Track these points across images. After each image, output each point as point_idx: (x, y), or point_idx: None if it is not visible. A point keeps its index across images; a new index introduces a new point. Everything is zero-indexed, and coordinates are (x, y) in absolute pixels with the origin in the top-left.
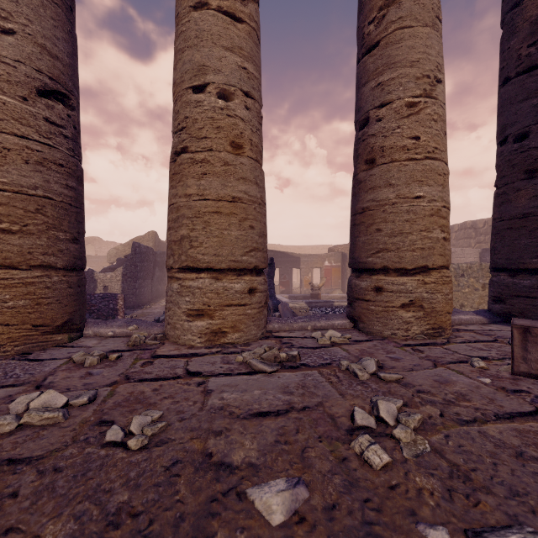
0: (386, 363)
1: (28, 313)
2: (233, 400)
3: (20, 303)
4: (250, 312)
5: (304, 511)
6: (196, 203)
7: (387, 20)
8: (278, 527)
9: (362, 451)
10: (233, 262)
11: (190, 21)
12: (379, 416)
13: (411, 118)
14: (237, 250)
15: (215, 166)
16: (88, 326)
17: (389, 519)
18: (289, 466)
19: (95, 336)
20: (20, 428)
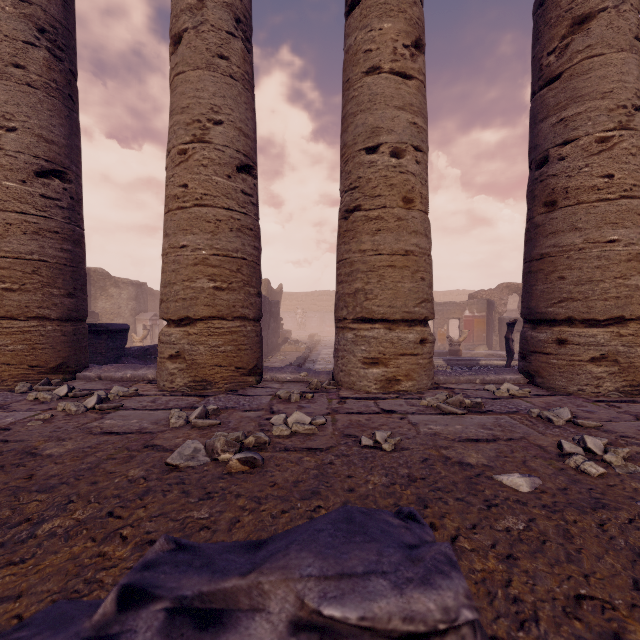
0: (579, 414)
1: (233, 357)
2: (440, 430)
3: (228, 348)
4: (422, 362)
5: (543, 489)
6: (370, 257)
7: (571, 50)
8: (527, 493)
9: (578, 466)
10: (406, 313)
11: (363, 86)
12: (586, 447)
13: (602, 155)
14: (410, 301)
15: (389, 222)
16: (265, 371)
17: (613, 498)
18: (517, 469)
19: (272, 381)
20: (292, 434)
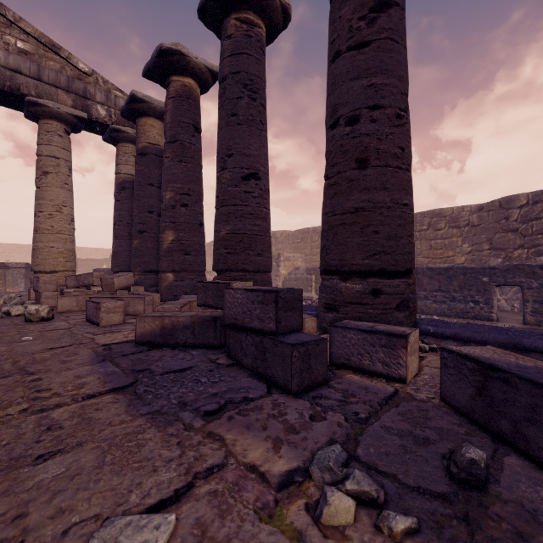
0: None
1: None
2: None
3: None
4: None
5: None
6: None
7: (42, 181)
8: None
9: None
10: None
11: None
12: None
13: (50, 219)
14: None
15: None
16: None
17: None
18: None
19: None
20: None
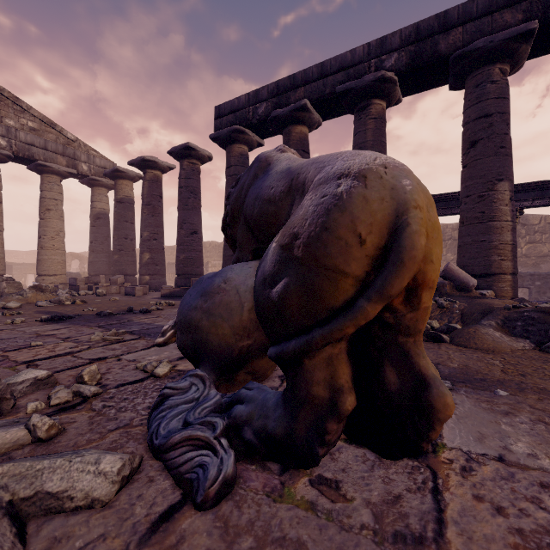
0: None
1: None
2: None
3: None
4: None
5: None
6: None
7: (46, 215)
8: None
9: None
10: None
11: None
12: None
13: (53, 240)
14: None
15: None
16: None
17: None
18: None
19: None
20: None
